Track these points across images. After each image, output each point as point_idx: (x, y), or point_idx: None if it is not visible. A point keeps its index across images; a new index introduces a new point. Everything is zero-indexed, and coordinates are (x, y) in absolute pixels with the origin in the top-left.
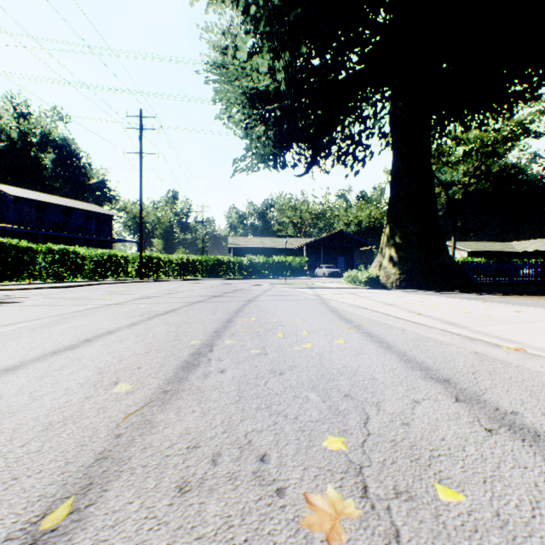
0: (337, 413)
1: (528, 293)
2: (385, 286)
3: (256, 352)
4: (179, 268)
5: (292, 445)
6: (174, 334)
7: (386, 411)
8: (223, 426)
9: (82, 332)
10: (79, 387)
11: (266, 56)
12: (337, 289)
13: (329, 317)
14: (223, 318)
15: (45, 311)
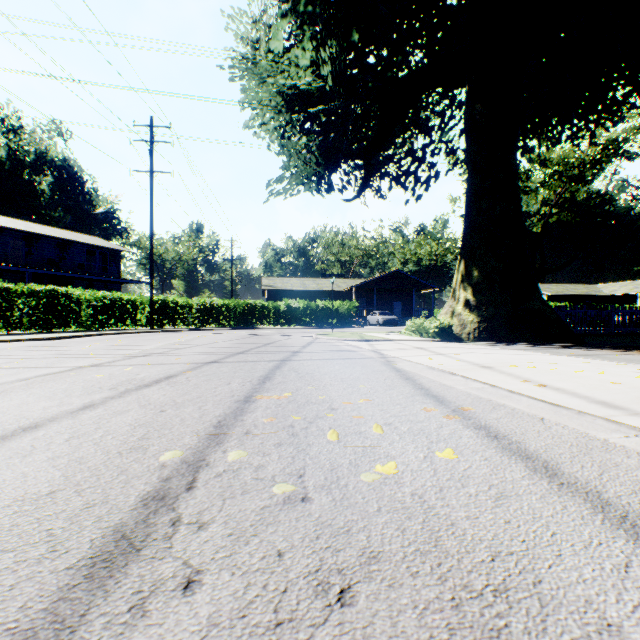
0: None
1: None
2: (459, 338)
3: (284, 493)
4: (201, 315)
5: None
6: (142, 432)
7: None
8: None
9: None
10: None
11: (307, 45)
12: (400, 341)
13: (405, 390)
14: (239, 394)
15: None
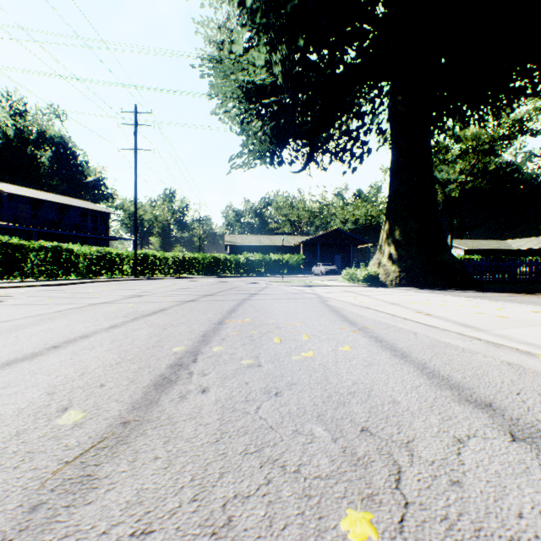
0: (355, 462)
1: (532, 291)
2: (384, 284)
3: (248, 363)
4: (175, 266)
5: (293, 529)
6: (157, 338)
7: (422, 459)
8: (193, 487)
9: (52, 336)
10: (14, 416)
11: (262, 49)
12: (336, 287)
13: (331, 318)
14: (214, 320)
15: (23, 311)
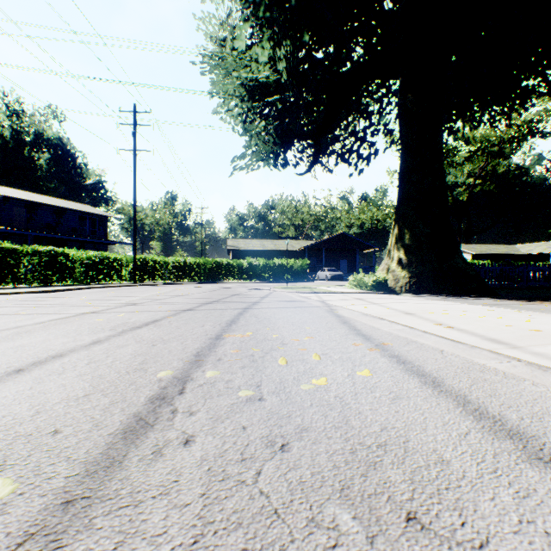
0: None
1: (550, 298)
2: (393, 290)
3: (247, 396)
4: (175, 271)
5: None
6: (141, 359)
7: None
8: None
9: (20, 356)
10: None
11: (266, 44)
12: (343, 293)
13: (342, 331)
14: (211, 333)
15: (1, 322)
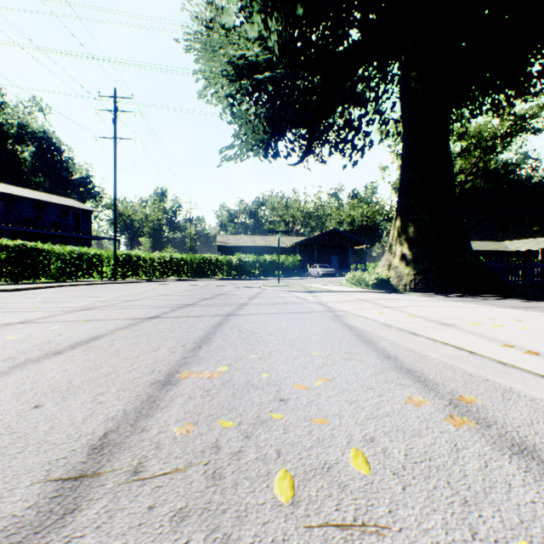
0: None
1: None
2: (396, 289)
3: None
4: (161, 268)
5: None
6: None
7: None
8: None
9: None
10: None
11: (255, 17)
12: (342, 293)
13: (370, 360)
14: (161, 368)
15: None
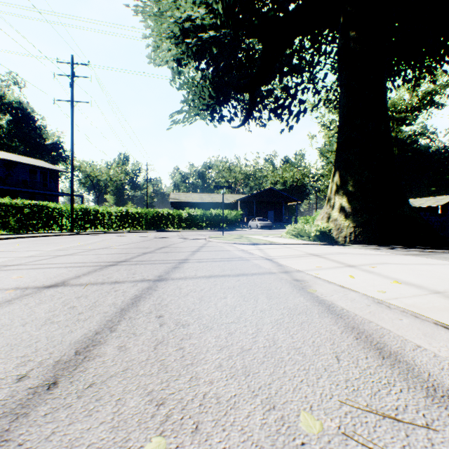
0: None
1: None
2: (336, 241)
3: None
4: (118, 220)
5: None
6: None
7: None
8: None
9: None
10: None
11: None
12: (286, 245)
13: None
14: None
15: None
